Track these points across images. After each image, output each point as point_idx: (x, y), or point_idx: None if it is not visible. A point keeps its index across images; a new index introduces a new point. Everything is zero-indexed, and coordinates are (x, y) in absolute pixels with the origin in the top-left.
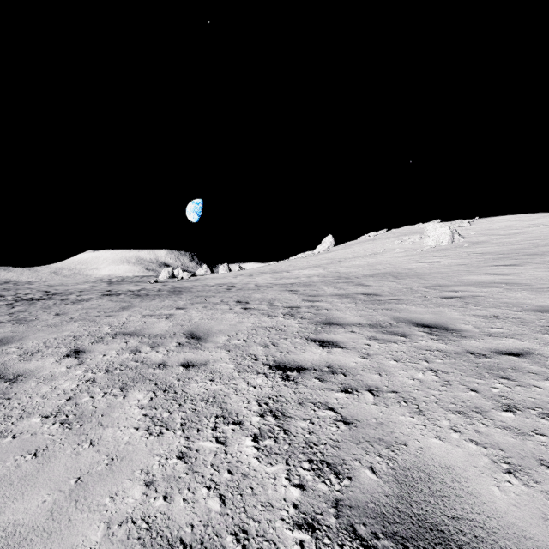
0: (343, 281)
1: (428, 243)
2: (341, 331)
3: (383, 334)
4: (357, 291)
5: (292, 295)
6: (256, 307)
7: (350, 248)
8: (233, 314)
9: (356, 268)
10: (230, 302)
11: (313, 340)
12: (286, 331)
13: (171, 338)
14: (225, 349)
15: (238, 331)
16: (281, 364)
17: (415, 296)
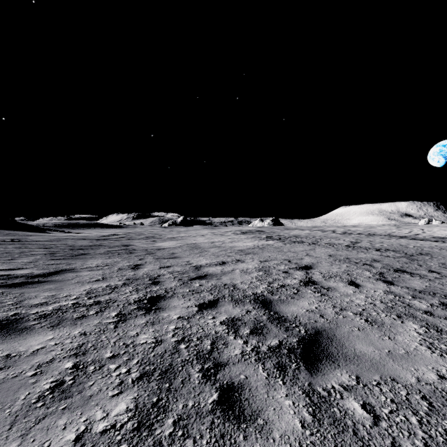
0: None
1: None
2: None
3: None
4: None
5: None
6: None
7: None
8: None
9: None
10: None
11: None
12: None
13: (444, 228)
14: None
15: None
16: None
17: None
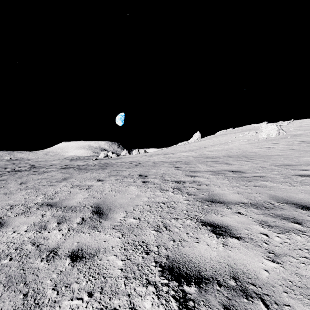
0: (211, 160)
1: (262, 135)
2: (228, 211)
3: (272, 218)
4: (224, 168)
5: (178, 171)
6: (152, 181)
7: (210, 139)
8: (135, 187)
9: (216, 151)
10: (134, 175)
11: (204, 224)
12: (176, 209)
13: (79, 212)
14: (119, 231)
15: (135, 206)
16: (175, 264)
17: (273, 173)
